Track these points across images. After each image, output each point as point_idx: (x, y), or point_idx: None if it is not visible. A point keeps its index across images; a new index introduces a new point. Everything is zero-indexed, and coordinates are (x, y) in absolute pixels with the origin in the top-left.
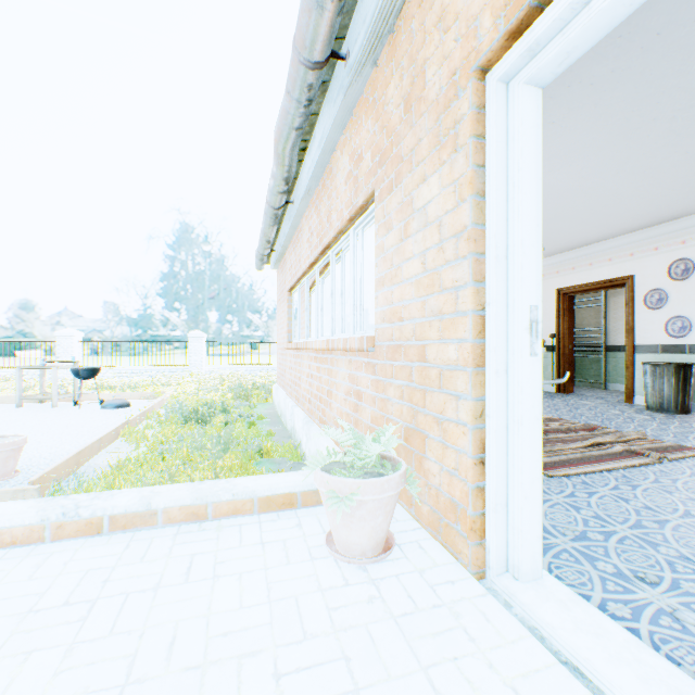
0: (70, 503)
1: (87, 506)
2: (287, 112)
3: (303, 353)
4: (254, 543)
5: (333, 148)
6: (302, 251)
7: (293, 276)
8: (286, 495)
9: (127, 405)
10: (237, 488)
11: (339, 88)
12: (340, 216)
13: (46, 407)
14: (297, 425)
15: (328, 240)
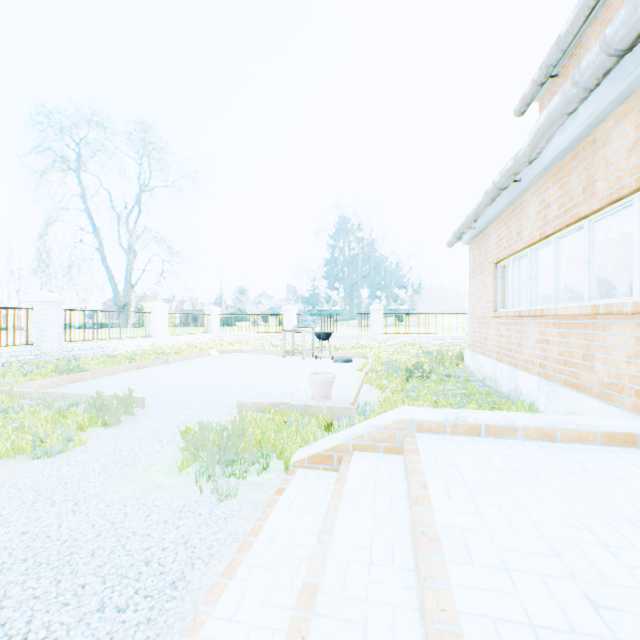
0: (450, 412)
1: (466, 416)
2: (564, 101)
3: (524, 320)
4: (625, 464)
5: (601, 120)
6: (523, 224)
7: (504, 249)
8: (626, 434)
9: (350, 361)
10: (575, 421)
11: (638, 63)
12: (614, 185)
13: (298, 359)
14: (522, 387)
15: (586, 210)
